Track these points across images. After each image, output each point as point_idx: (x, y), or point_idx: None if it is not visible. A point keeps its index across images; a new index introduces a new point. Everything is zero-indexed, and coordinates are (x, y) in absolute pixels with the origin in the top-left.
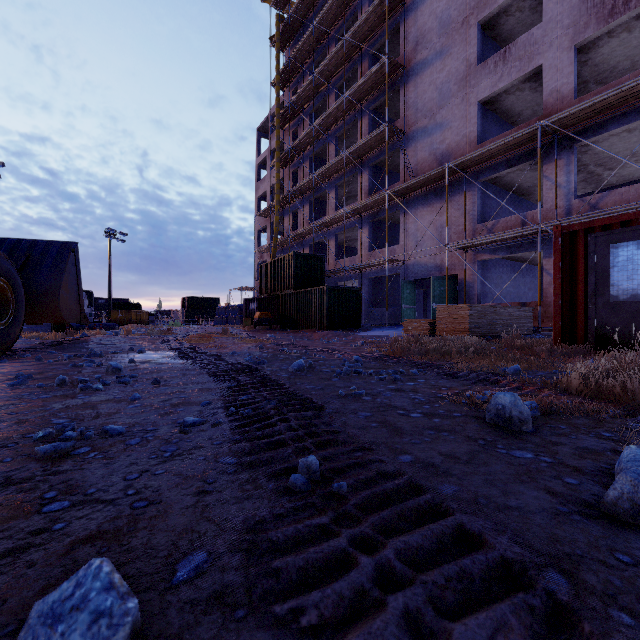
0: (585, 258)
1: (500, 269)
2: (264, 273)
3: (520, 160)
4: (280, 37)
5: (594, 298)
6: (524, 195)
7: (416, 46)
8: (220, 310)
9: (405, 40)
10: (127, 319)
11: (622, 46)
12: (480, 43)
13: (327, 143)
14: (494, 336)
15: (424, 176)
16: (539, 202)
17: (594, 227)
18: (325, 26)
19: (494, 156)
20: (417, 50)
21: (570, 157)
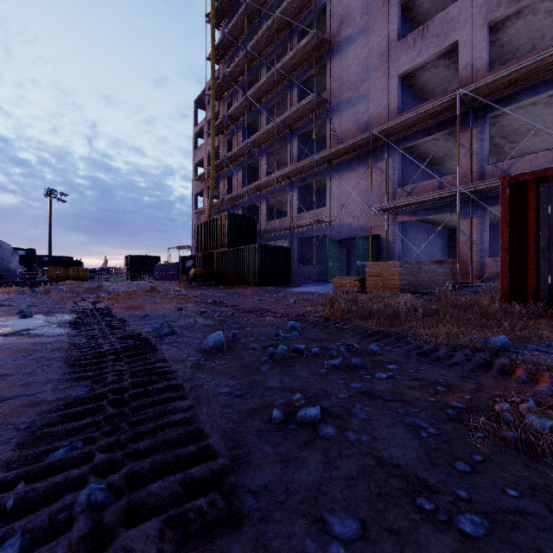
0: (537, 210)
1: (416, 230)
2: (199, 232)
3: (437, 129)
4: (215, 15)
5: (547, 253)
6: (436, 165)
7: (341, 24)
8: (159, 267)
9: (331, 18)
10: (65, 276)
11: (526, 28)
12: (400, 21)
13: (259, 113)
14: (422, 292)
15: (349, 142)
16: (458, 166)
17: (547, 176)
18: (257, 5)
19: (414, 125)
20: (342, 27)
21: (483, 126)
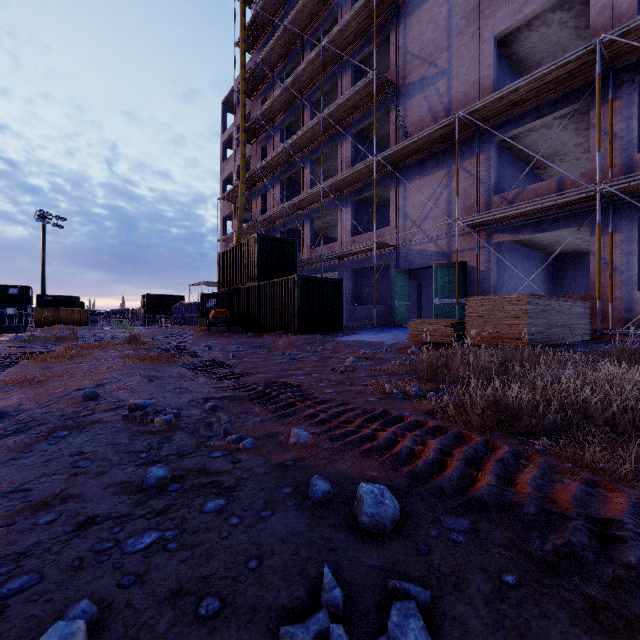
0: None
1: (514, 257)
2: (223, 263)
3: (555, 106)
4: None
5: None
6: (539, 168)
7: None
8: (177, 308)
9: None
10: (55, 319)
11: None
12: None
13: (301, 110)
14: (559, 346)
15: (425, 132)
16: (598, 152)
17: None
18: None
19: (520, 102)
20: None
21: (632, 95)
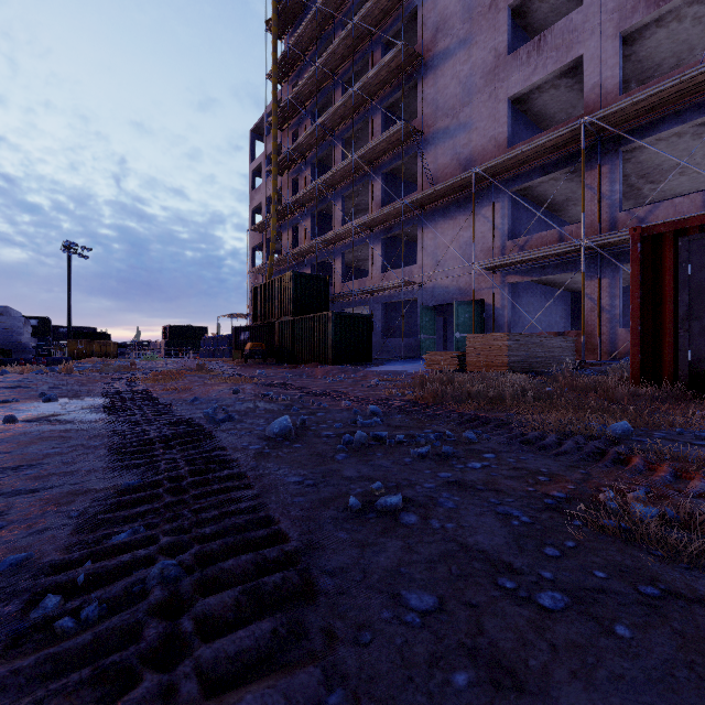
0: (674, 270)
1: (531, 294)
2: (257, 297)
3: (557, 166)
4: (278, 21)
5: (687, 323)
6: (556, 211)
7: (436, 33)
8: (206, 341)
9: (423, 26)
10: (88, 351)
11: (670, 39)
12: (510, 30)
13: (333, 146)
14: (536, 372)
15: (446, 183)
16: (582, 213)
17: (687, 228)
18: (330, 9)
19: (527, 161)
20: (437, 38)
21: (615, 163)
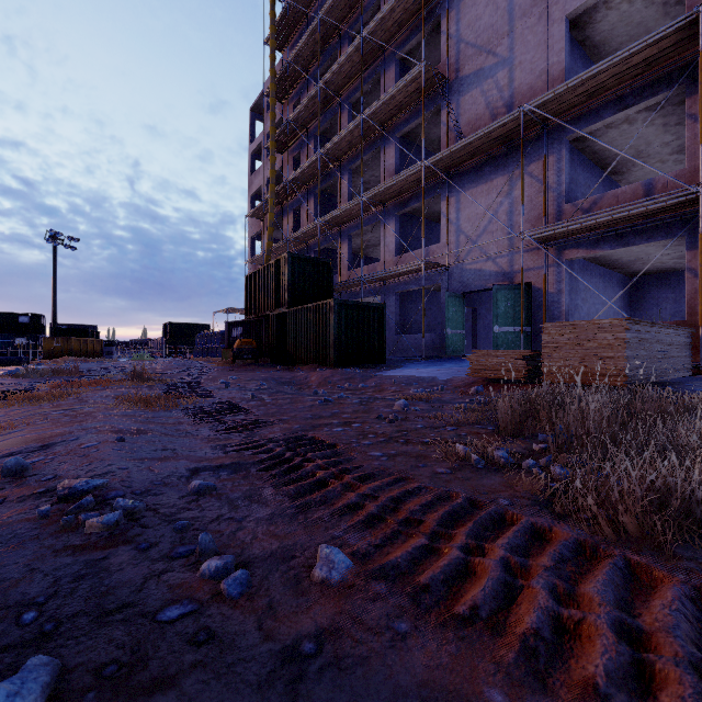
0: None
1: (588, 277)
2: (250, 286)
3: (642, 95)
4: None
5: None
6: (616, 173)
7: None
8: (200, 338)
9: None
10: (66, 350)
11: None
12: None
13: (338, 113)
14: (663, 384)
15: (483, 131)
16: (701, 145)
17: None
18: None
19: (599, 91)
20: None
21: None
